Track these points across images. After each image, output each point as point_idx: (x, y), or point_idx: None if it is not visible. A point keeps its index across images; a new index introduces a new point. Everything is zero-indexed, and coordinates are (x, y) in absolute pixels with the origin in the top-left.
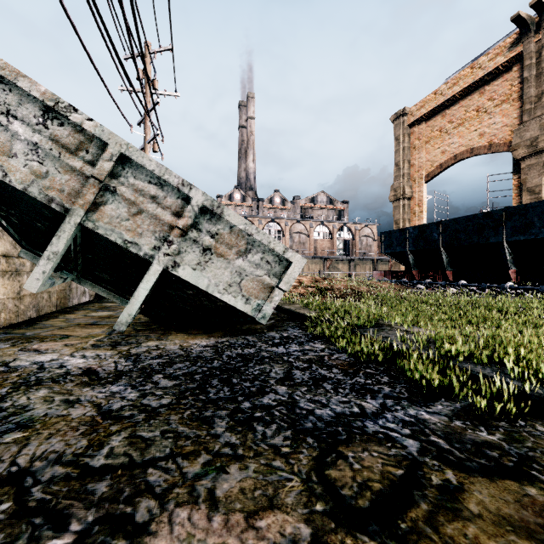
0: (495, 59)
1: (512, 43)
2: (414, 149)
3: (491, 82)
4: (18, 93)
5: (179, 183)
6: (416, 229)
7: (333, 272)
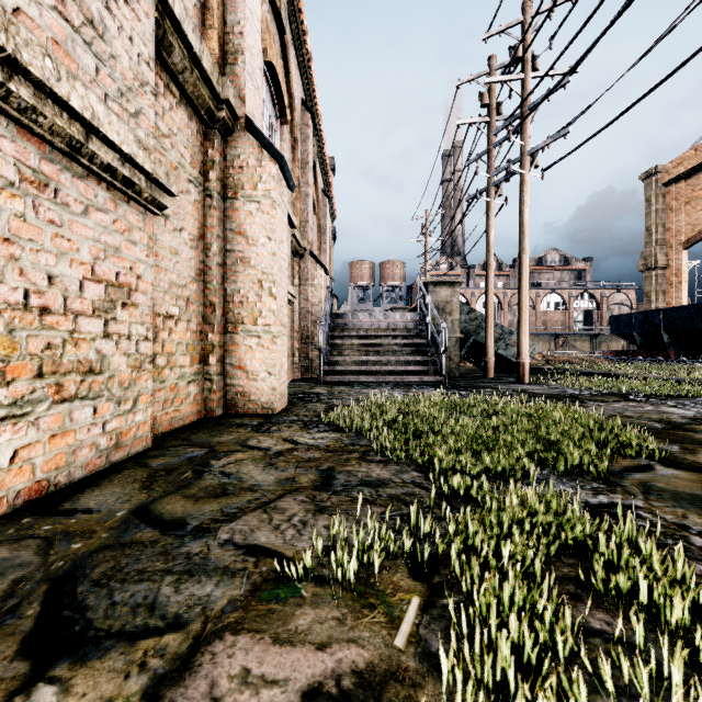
0: None
1: None
2: (670, 211)
3: None
4: (463, 308)
5: (501, 326)
6: (641, 314)
7: (567, 351)
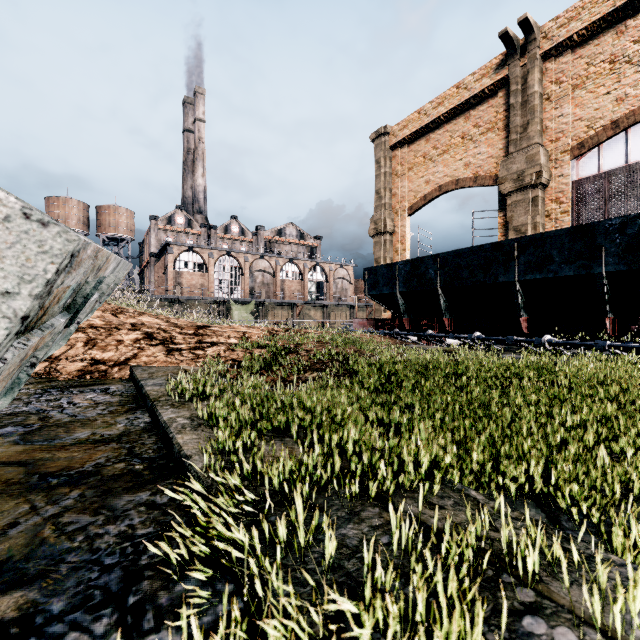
0: (482, 80)
1: (498, 65)
2: (396, 175)
3: (477, 106)
4: None
5: None
6: (407, 264)
7: (304, 320)
